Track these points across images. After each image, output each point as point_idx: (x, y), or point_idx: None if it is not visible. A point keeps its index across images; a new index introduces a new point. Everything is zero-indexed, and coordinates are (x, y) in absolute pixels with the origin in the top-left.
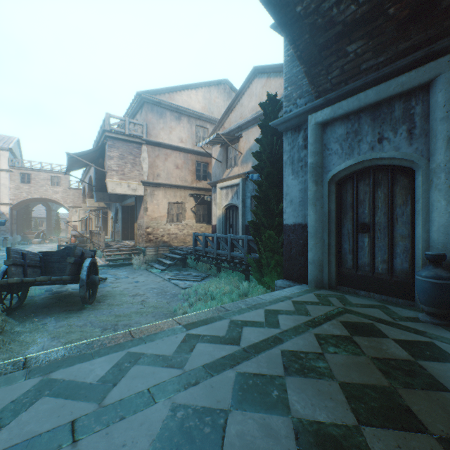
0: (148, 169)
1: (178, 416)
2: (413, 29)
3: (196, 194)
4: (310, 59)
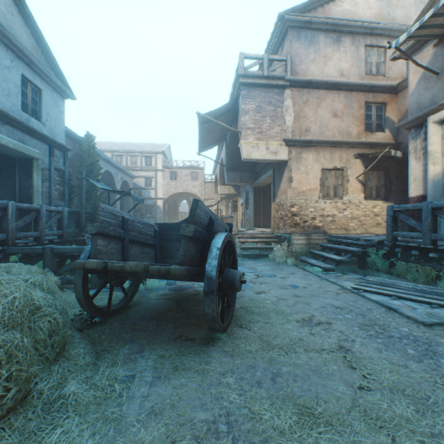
0: (293, 122)
1: None
2: None
3: (365, 154)
4: None
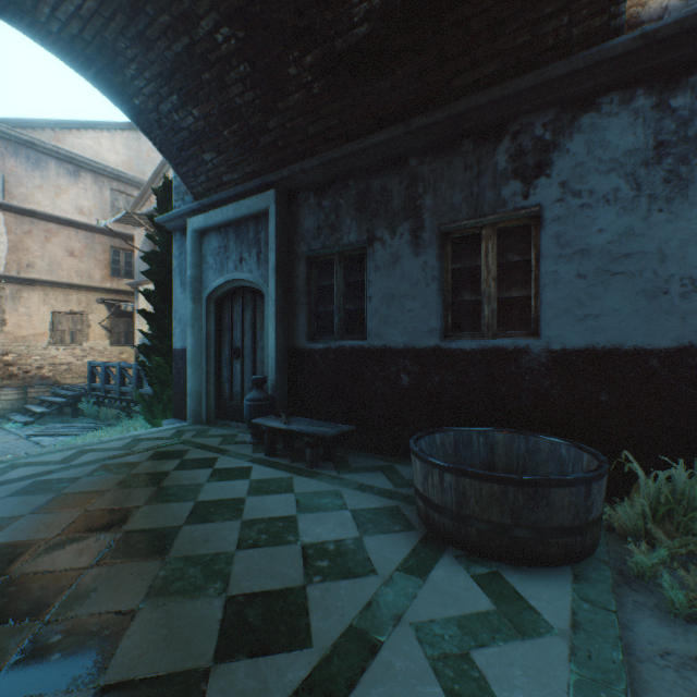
0: (8, 253)
1: None
2: (250, 156)
3: (112, 299)
4: (173, 156)
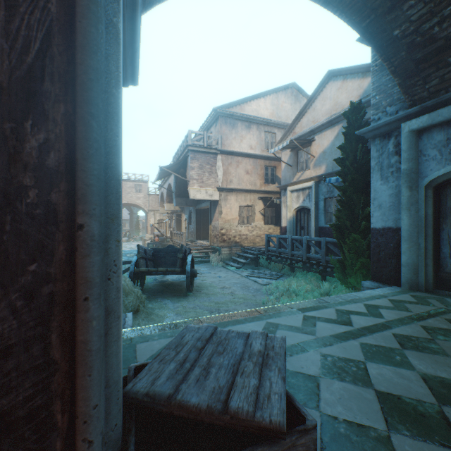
0: (222, 176)
1: (328, 359)
2: None
3: (264, 197)
4: (405, 72)
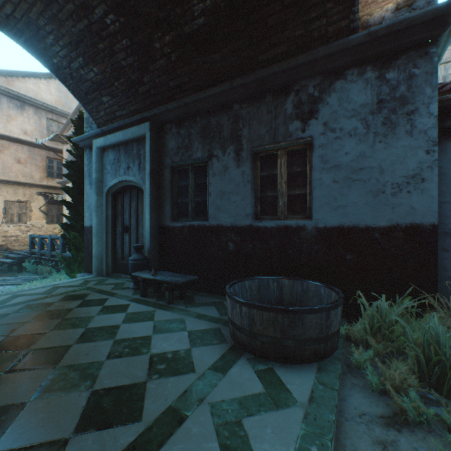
0: None
1: None
2: (133, 100)
3: (48, 193)
4: (82, 98)
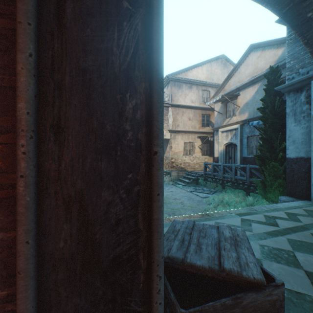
0: (172, 122)
1: (265, 248)
2: None
3: (201, 136)
4: None
